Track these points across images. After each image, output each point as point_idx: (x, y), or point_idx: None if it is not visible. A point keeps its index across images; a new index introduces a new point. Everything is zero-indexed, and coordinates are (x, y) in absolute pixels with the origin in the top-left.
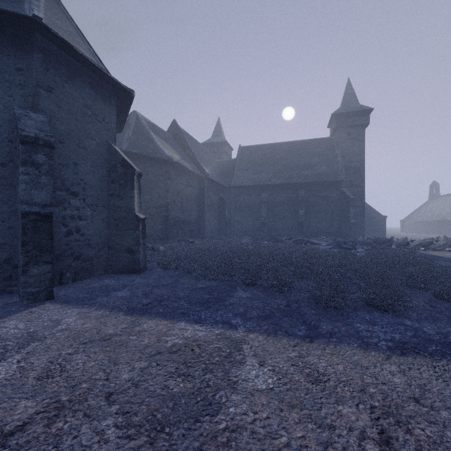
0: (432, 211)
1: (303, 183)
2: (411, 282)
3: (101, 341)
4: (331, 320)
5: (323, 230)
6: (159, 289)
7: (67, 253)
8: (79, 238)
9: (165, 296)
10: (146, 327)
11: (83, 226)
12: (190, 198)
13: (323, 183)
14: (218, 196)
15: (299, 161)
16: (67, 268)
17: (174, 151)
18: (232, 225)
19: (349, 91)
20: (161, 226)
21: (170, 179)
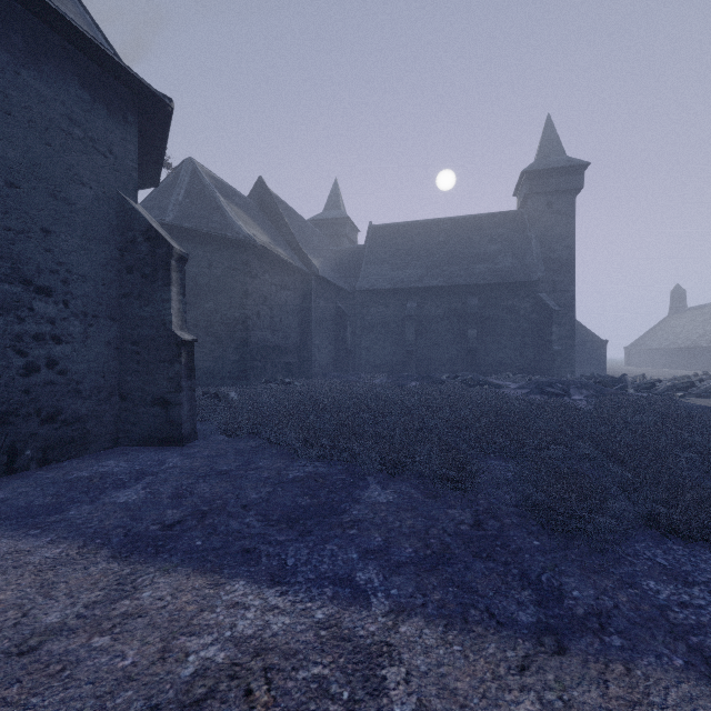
0: (675, 332)
1: (475, 285)
2: (708, 466)
3: (10, 658)
4: (585, 571)
5: (507, 363)
6: (210, 482)
7: (26, 409)
8: (54, 379)
9: (217, 501)
10: (148, 599)
11: (64, 355)
12: (287, 308)
13: (508, 285)
14: (334, 306)
15: (469, 248)
16: (26, 439)
17: (259, 228)
18: (357, 355)
19: (550, 136)
20: (235, 356)
21: (252, 275)
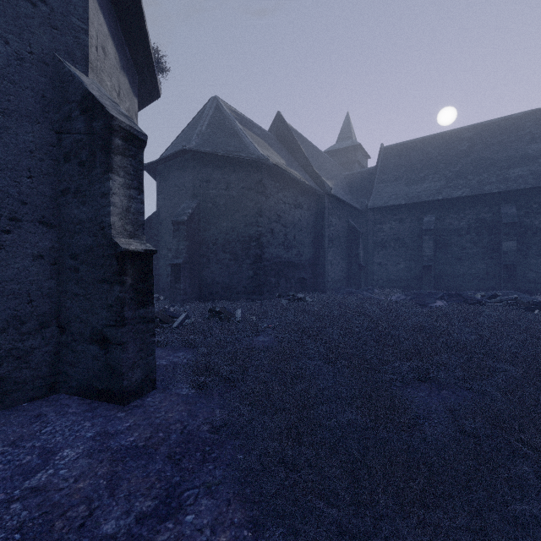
0: None
1: (511, 191)
2: None
3: None
4: None
5: None
6: None
7: None
8: None
9: None
10: None
11: None
12: (300, 226)
13: None
14: (346, 224)
15: (500, 153)
16: None
17: (274, 152)
18: (369, 271)
19: None
20: (250, 272)
21: (265, 194)
